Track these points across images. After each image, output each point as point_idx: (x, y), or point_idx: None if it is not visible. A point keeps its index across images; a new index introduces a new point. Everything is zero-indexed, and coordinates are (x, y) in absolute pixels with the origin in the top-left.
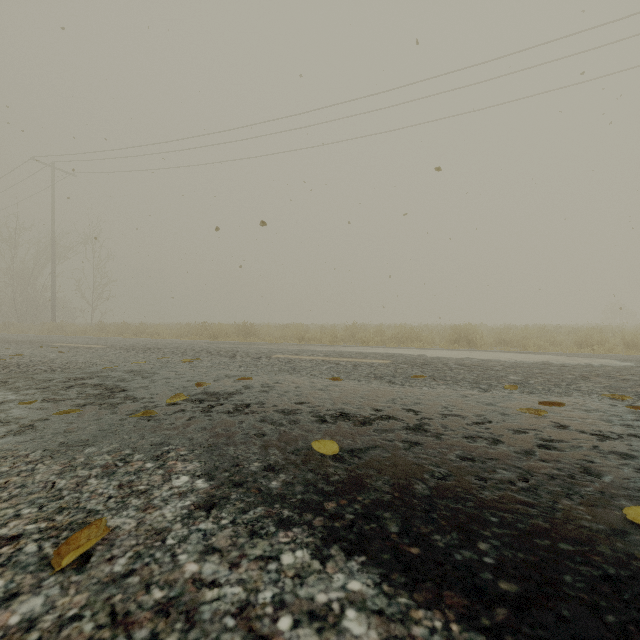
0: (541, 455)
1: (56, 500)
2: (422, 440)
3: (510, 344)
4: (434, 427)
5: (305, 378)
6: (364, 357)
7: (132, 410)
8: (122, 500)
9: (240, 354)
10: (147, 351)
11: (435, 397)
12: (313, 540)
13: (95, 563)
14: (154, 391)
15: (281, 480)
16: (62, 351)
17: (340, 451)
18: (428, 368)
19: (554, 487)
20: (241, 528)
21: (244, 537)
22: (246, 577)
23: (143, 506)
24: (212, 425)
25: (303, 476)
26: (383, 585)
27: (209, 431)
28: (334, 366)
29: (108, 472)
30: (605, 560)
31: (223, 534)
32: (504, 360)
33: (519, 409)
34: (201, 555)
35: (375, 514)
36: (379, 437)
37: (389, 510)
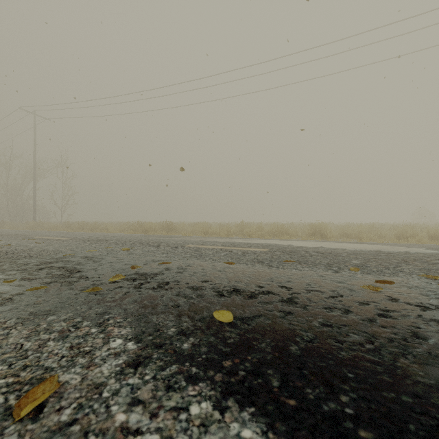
0: (381, 322)
1: (22, 359)
2: (293, 310)
3: (350, 236)
4: (301, 300)
5: (208, 262)
6: (250, 246)
7: (84, 287)
8: (71, 359)
9: (163, 244)
10: (98, 242)
11: (301, 277)
12: (214, 393)
13: (47, 413)
14: (101, 272)
15: (190, 342)
16: (38, 242)
17: (234, 319)
18: (295, 255)
19: (393, 348)
20: (160, 383)
21: (162, 390)
22: (162, 426)
23: (87, 364)
24: (141, 298)
25: (207, 339)
26: (269, 433)
27: (139, 303)
28: (229, 253)
29: (63, 336)
30: (438, 411)
31: (146, 388)
32: (347, 249)
33: (362, 286)
34: (128, 406)
35: (261, 371)
36: (262, 308)
37: (271, 367)
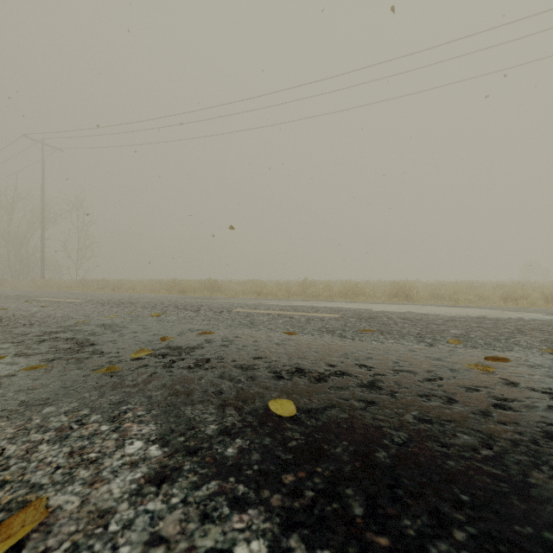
0: (498, 416)
1: (1, 471)
2: (377, 399)
3: (443, 298)
4: (387, 384)
5: (262, 332)
6: (316, 311)
7: (97, 365)
8: (70, 471)
9: (204, 308)
10: (120, 305)
11: (385, 352)
12: (270, 526)
13: None
14: (121, 345)
15: (237, 446)
16: (44, 305)
17: (297, 411)
18: (375, 322)
19: (520, 455)
20: (192, 509)
21: (195, 522)
22: None
23: (90, 479)
24: (172, 382)
25: (260, 441)
26: None
27: (168, 388)
28: (289, 320)
29: (61, 436)
30: None
31: (172, 517)
32: (442, 314)
33: (467, 365)
34: (145, 547)
35: (336, 490)
36: (335, 395)
37: (351, 485)
